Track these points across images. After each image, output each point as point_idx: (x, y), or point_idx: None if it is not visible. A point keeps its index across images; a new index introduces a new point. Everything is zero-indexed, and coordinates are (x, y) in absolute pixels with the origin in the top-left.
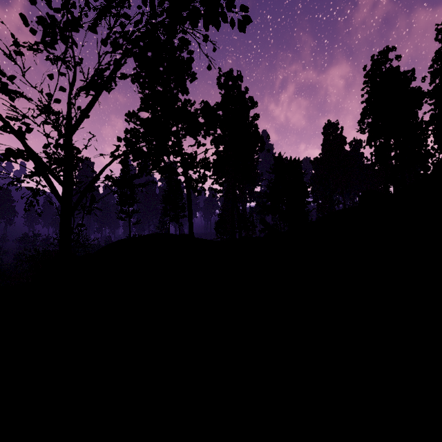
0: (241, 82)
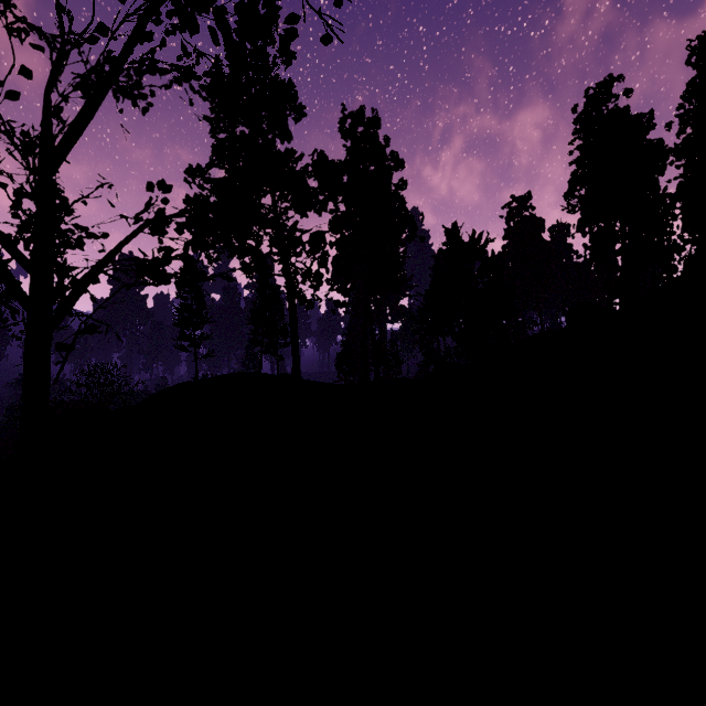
0: (378, 128)
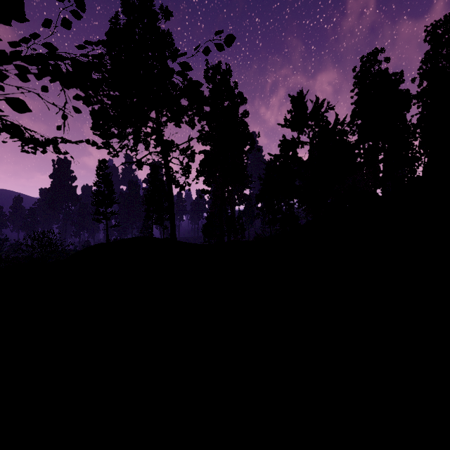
0: (230, 76)
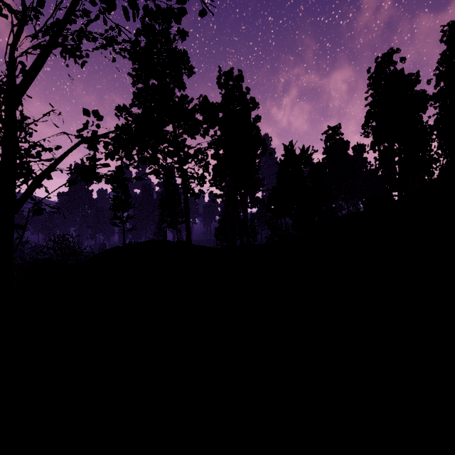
0: (242, 82)
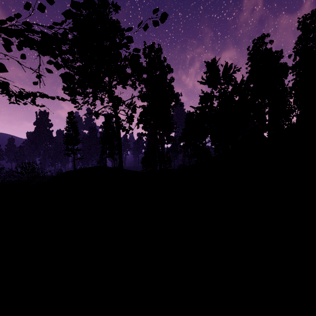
0: (161, 53)
